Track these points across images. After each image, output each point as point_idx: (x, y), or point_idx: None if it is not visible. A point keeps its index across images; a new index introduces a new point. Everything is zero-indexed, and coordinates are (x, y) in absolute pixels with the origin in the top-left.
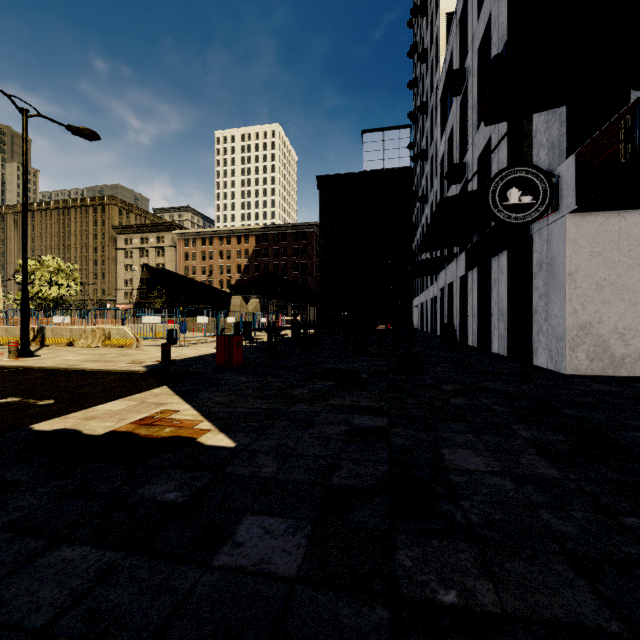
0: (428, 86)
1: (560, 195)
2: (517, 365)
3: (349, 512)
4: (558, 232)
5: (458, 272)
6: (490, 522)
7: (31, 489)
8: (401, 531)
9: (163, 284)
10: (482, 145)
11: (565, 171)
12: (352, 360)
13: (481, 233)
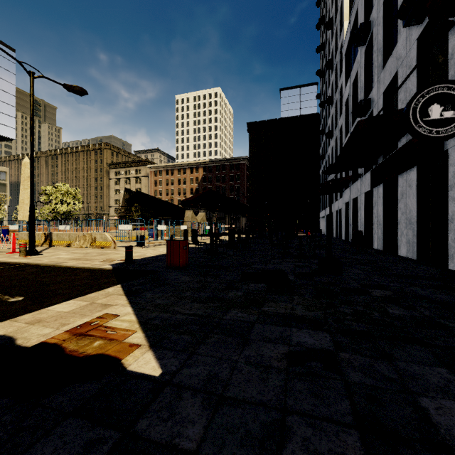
0: (333, 47)
1: None
2: (429, 268)
3: None
4: None
5: (363, 189)
6: None
7: None
8: None
9: (138, 202)
10: (388, 80)
11: None
12: (278, 261)
13: (386, 155)
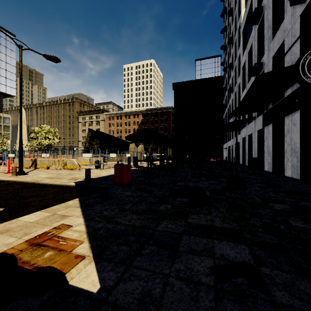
0: (233, 29)
1: None
2: None
3: None
4: None
5: (256, 127)
6: None
7: None
8: None
9: (97, 138)
10: (276, 48)
11: None
12: (196, 180)
13: (274, 102)
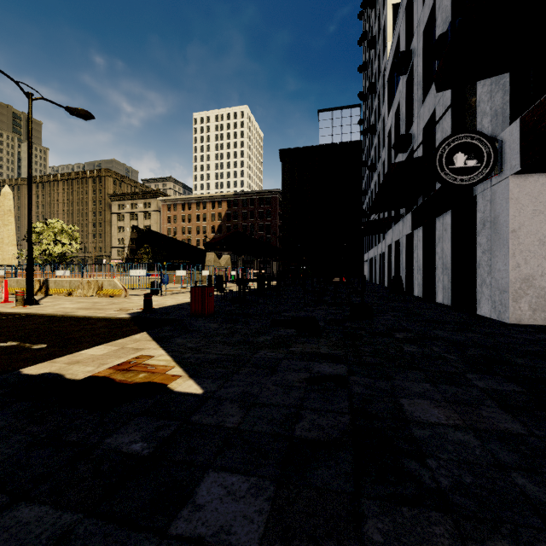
0: (376, 69)
1: (503, 158)
2: (461, 314)
3: (312, 470)
4: (501, 192)
5: (404, 231)
6: (461, 486)
7: (6, 436)
8: (368, 495)
9: (149, 242)
10: (427, 117)
11: (508, 136)
12: (311, 309)
13: (426, 196)
